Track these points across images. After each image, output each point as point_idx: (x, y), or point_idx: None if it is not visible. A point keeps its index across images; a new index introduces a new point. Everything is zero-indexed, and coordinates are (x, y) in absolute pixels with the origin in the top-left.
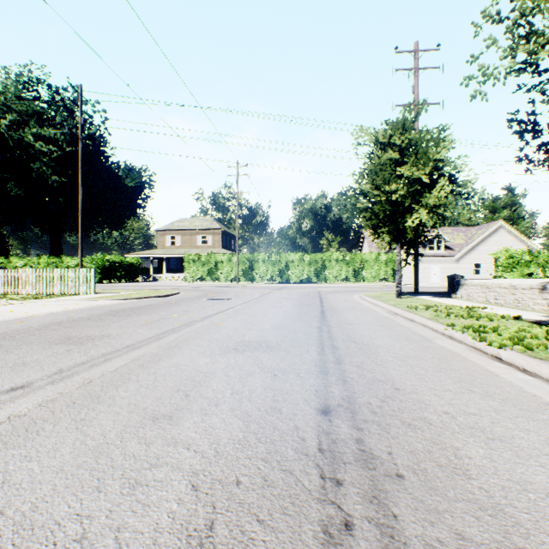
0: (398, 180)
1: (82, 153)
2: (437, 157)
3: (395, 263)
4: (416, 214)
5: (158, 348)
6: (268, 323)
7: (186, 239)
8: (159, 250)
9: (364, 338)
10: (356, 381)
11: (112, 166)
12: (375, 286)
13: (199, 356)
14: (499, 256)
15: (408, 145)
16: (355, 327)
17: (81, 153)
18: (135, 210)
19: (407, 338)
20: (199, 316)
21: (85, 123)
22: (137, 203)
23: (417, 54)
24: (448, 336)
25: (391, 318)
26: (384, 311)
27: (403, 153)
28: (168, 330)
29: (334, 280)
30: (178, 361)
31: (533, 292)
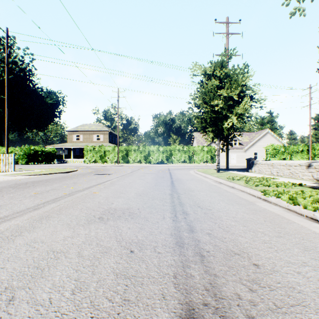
0: (219, 97)
1: (8, 74)
2: (243, 83)
3: (212, 152)
4: (230, 119)
5: (27, 220)
6: (134, 192)
7: (86, 137)
8: (69, 144)
9: (205, 203)
10: (213, 255)
11: (37, 90)
12: (201, 166)
13: (62, 228)
14: (268, 148)
15: (225, 76)
16: (196, 193)
17: (7, 75)
18: (53, 118)
19: (236, 202)
20: (82, 187)
21: (10, 54)
22: (55, 114)
23: (227, 24)
24: (264, 199)
25: (218, 186)
26: (212, 181)
27: (221, 82)
28: (50, 200)
29: (177, 162)
30: (37, 236)
31: (302, 168)
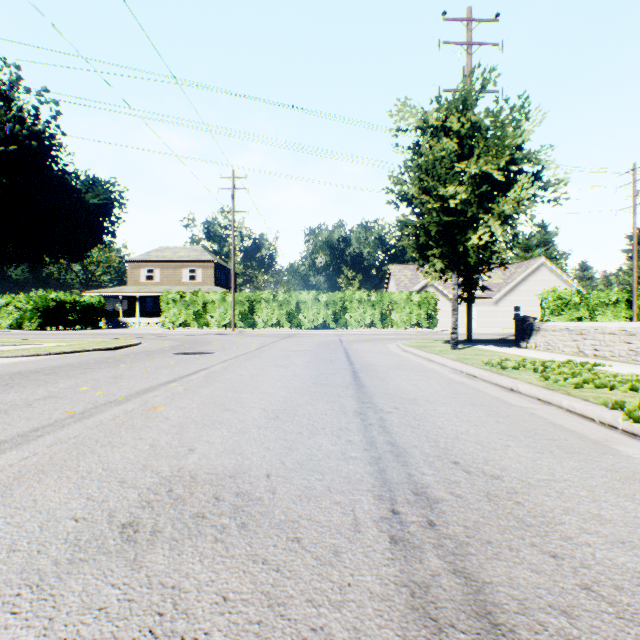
0: (459, 177)
1: None
2: (517, 142)
3: (430, 305)
4: (484, 227)
5: None
6: (259, 405)
7: (168, 274)
8: (131, 288)
9: (468, 447)
10: None
11: (67, 176)
12: (408, 333)
13: None
14: (546, 297)
15: (471, 130)
16: (428, 409)
17: None
18: (101, 236)
19: (555, 442)
20: (129, 390)
21: None
22: (103, 227)
23: (470, 24)
24: (628, 433)
25: (473, 385)
26: (450, 371)
27: (461, 145)
28: (12, 437)
29: (356, 325)
30: None
31: None
